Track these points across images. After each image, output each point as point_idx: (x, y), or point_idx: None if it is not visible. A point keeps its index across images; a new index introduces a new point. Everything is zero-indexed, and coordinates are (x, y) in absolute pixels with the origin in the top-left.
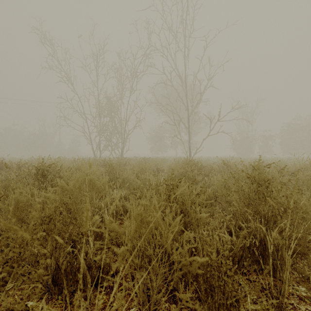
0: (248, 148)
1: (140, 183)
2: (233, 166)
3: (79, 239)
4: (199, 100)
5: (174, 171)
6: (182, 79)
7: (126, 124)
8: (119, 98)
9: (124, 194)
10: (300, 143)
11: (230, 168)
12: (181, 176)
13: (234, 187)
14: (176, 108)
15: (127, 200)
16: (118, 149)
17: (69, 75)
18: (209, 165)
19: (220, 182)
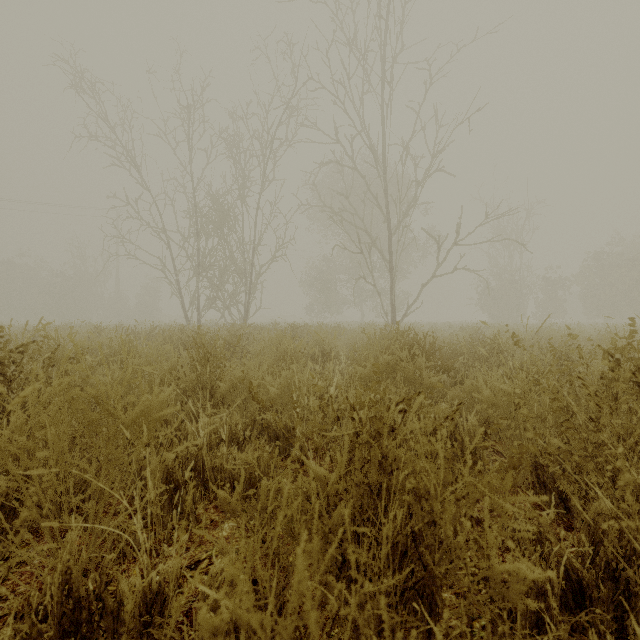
0: (513, 305)
1: (276, 393)
2: (508, 347)
3: (28, 636)
4: (414, 200)
5: (364, 360)
6: (376, 155)
7: (254, 251)
8: (240, 195)
9: (225, 432)
10: (623, 293)
11: (500, 352)
12: (386, 372)
13: (545, 410)
14: (362, 218)
15: (240, 444)
16: (237, 306)
17: (132, 146)
18: (442, 343)
19: (497, 395)
